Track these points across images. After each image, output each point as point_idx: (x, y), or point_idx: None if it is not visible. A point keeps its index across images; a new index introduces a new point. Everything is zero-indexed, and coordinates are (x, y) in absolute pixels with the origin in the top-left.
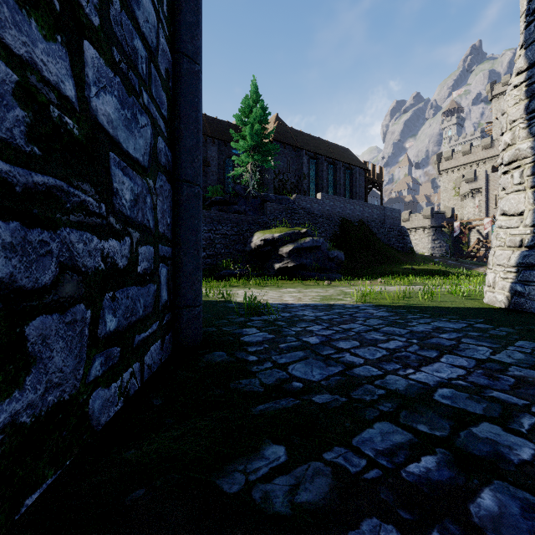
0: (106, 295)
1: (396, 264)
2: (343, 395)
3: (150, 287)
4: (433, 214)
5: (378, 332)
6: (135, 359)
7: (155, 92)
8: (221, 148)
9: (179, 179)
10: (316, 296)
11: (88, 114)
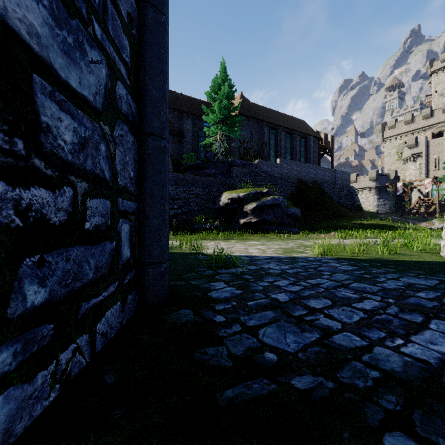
0: (26, 260)
1: (346, 219)
2: (329, 378)
3: (104, 245)
4: (378, 176)
5: (348, 288)
6: (80, 331)
7: (112, 30)
8: (194, 122)
9: (144, 131)
10: (278, 248)
11: None
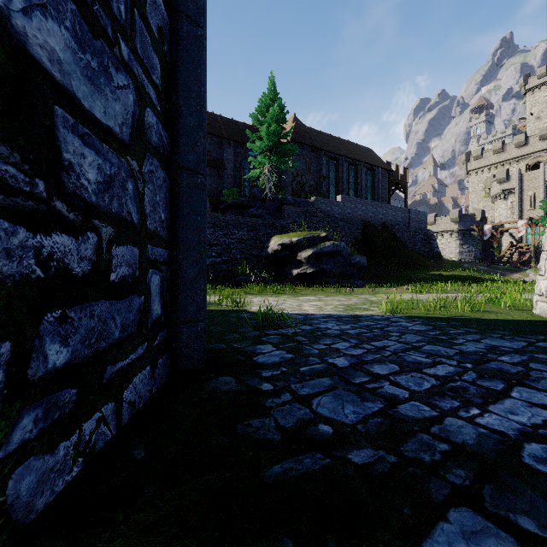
0: (47, 316)
1: (422, 270)
2: (391, 451)
3: (132, 299)
4: (461, 217)
5: (419, 352)
6: (105, 398)
7: (141, 49)
8: (237, 150)
9: (177, 166)
10: (339, 305)
11: (4, 34)
